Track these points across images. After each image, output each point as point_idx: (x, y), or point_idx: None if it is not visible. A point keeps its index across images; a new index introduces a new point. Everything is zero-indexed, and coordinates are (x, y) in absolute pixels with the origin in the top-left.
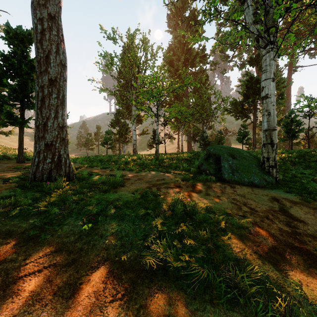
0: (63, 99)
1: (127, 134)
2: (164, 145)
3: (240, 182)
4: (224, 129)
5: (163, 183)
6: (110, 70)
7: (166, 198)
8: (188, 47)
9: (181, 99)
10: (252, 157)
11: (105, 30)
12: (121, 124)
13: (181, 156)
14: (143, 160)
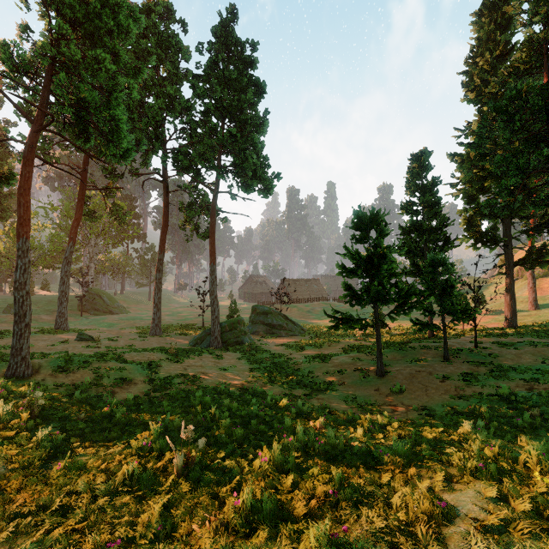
0: None
1: None
2: None
3: None
4: None
5: None
6: None
7: None
8: None
9: None
10: None
11: None
12: None
13: None
14: None
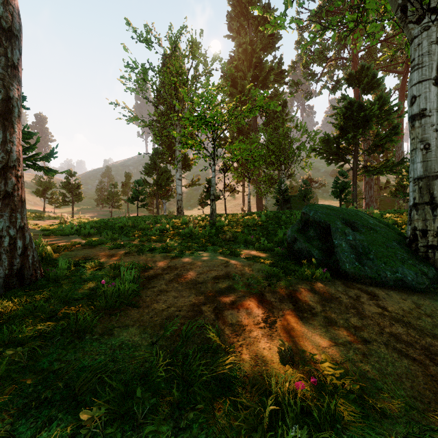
0: (7, 107)
1: (168, 185)
2: (222, 202)
3: (378, 279)
4: (308, 178)
5: (227, 286)
6: (143, 90)
7: (241, 353)
8: (258, 59)
9: (247, 135)
10: (385, 226)
11: (134, 28)
12: (160, 170)
13: (251, 221)
14: (190, 227)
